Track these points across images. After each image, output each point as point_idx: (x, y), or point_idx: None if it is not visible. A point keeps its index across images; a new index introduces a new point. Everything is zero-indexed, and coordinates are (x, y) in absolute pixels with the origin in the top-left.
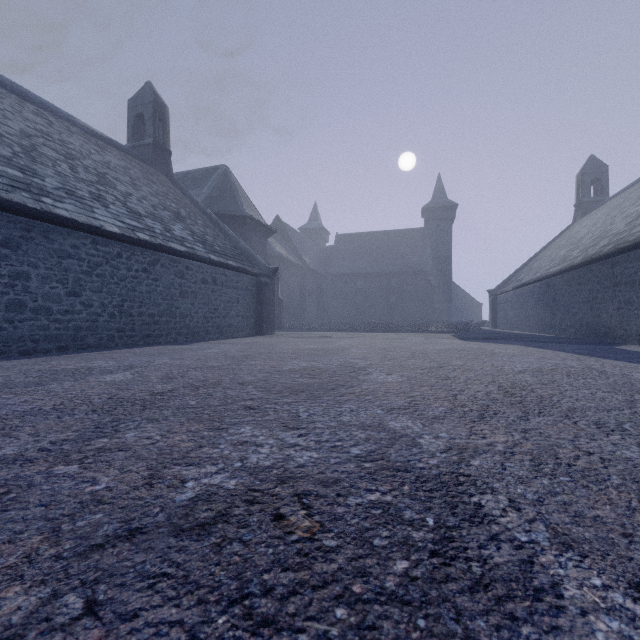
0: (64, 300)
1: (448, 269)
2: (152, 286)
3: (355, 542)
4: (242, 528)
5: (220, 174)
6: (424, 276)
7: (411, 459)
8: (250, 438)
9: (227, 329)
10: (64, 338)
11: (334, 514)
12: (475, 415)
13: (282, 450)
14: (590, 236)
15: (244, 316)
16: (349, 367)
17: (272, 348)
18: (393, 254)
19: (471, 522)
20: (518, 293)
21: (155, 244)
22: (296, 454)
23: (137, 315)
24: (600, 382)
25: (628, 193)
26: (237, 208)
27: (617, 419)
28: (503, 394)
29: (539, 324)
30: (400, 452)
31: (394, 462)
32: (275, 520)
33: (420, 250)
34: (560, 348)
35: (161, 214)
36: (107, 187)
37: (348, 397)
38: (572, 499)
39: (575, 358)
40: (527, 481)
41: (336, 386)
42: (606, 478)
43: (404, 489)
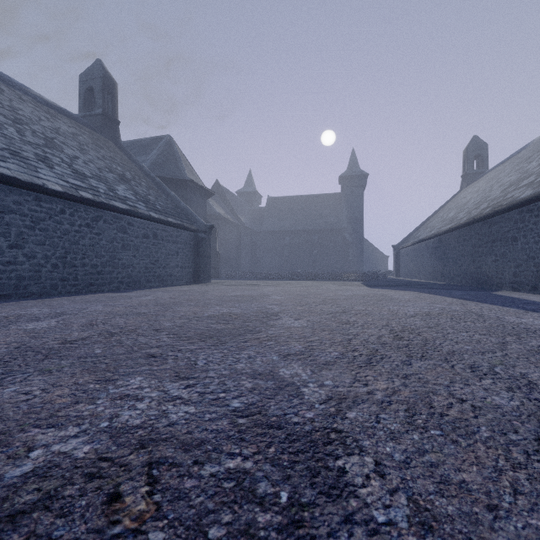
0: (6, 252)
1: (360, 227)
2: (95, 240)
3: (187, 534)
4: (61, 517)
5: (165, 143)
6: (341, 233)
7: (288, 412)
8: (134, 391)
9: (167, 278)
10: (6, 287)
11: (179, 490)
12: (363, 360)
13: (160, 405)
14: (473, 201)
15: (183, 267)
16: (264, 313)
17: (202, 295)
18: (315, 215)
19: (328, 496)
20: (416, 248)
21: (98, 202)
22: (173, 409)
23: (80, 266)
24: (478, 325)
25: (503, 166)
26: (179, 173)
27: (490, 362)
28: (393, 338)
29: (433, 273)
30: (280, 404)
31: (270, 416)
32: (107, 503)
33: (337, 211)
34: (448, 294)
35: (106, 176)
36: (54, 150)
37: (251, 343)
38: (440, 459)
39: (459, 303)
40: (398, 436)
41: (245, 331)
42: (475, 430)
43: (269, 452)
